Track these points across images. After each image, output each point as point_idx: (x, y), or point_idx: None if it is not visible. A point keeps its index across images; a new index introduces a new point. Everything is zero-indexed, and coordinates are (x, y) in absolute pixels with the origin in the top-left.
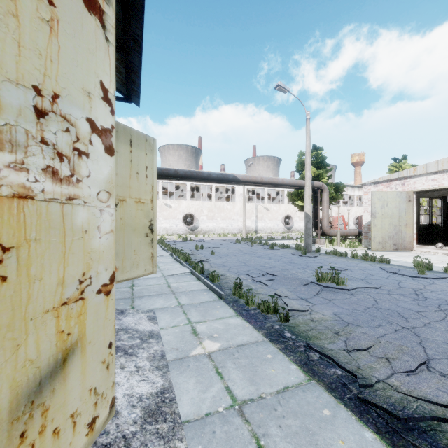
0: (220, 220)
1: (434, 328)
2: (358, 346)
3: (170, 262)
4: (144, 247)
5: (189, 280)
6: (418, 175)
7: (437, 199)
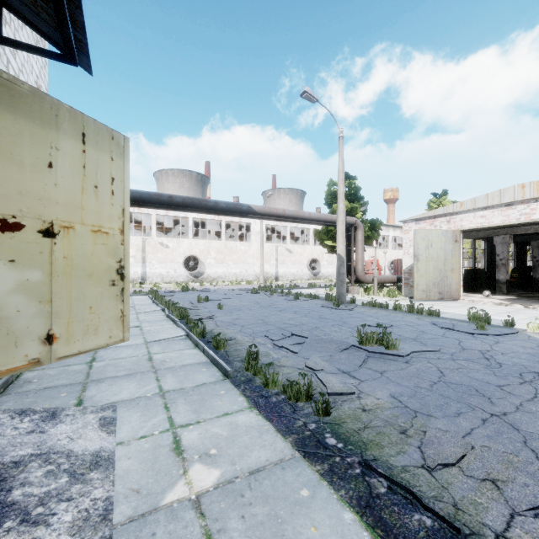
0: (232, 265)
1: (531, 413)
2: (442, 457)
3: (160, 320)
4: (108, 301)
5: (182, 347)
6: (465, 211)
7: (478, 241)
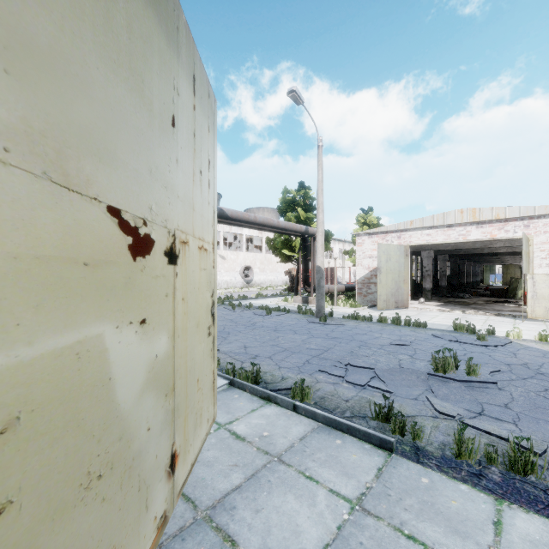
0: None
1: None
2: None
3: None
4: (206, 363)
5: (251, 405)
6: (414, 229)
7: None
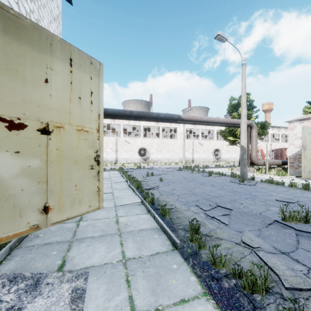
0: (166, 153)
1: None
2: None
3: (124, 188)
4: (88, 181)
5: (139, 212)
6: None
7: None
